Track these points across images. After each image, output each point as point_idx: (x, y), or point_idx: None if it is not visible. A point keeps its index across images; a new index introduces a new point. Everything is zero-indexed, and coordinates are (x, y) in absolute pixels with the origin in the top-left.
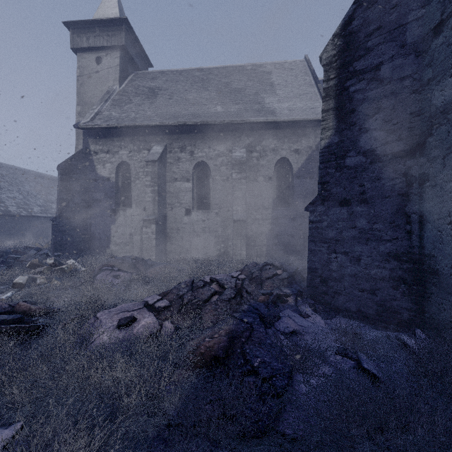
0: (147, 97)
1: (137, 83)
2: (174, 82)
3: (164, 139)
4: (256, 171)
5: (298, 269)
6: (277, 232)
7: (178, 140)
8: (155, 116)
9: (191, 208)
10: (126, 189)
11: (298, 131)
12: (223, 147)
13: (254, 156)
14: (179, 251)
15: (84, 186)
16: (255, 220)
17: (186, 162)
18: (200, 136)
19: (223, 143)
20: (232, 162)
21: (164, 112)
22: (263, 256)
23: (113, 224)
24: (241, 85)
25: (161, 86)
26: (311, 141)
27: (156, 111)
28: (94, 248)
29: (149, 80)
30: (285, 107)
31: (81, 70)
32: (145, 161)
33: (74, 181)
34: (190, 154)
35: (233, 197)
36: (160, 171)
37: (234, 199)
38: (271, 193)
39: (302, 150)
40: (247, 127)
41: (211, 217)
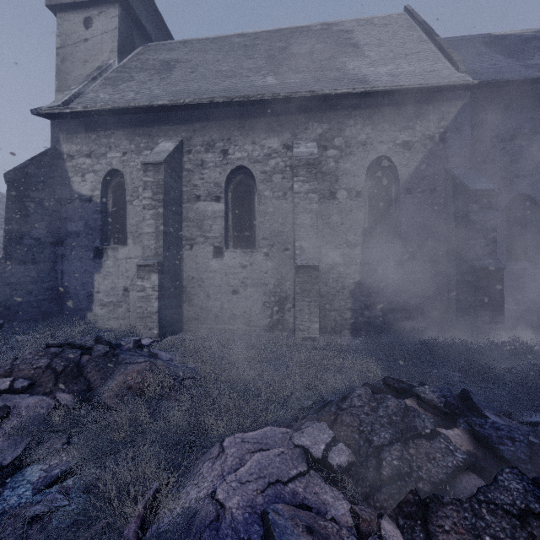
0: (158, 72)
1: (145, 56)
2: (200, 51)
3: (179, 131)
4: (334, 181)
5: (446, 378)
6: (370, 286)
7: (201, 133)
8: (165, 96)
9: (223, 246)
10: (119, 215)
11: (408, 110)
12: (277, 142)
13: (330, 155)
14: (202, 318)
15: (51, 211)
16: (332, 266)
17: (214, 168)
18: (238, 124)
19: (277, 134)
20: (292, 162)
21: (180, 89)
22: (345, 327)
23: (97, 272)
24: (306, 48)
25: (181, 58)
26: (433, 127)
27: (168, 88)
28: (69, 312)
29: (164, 52)
30: (383, 72)
31: (62, 38)
32: (143, 164)
33: (33, 201)
34: (221, 154)
35: (295, 225)
36: (170, 183)
37: (297, 228)
38: (360, 219)
39: (416, 143)
40: (318, 106)
41: (257, 260)
